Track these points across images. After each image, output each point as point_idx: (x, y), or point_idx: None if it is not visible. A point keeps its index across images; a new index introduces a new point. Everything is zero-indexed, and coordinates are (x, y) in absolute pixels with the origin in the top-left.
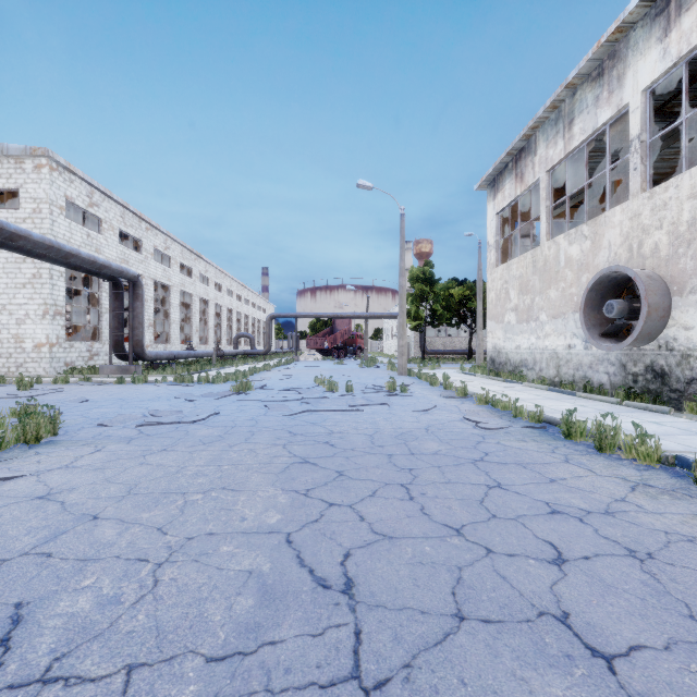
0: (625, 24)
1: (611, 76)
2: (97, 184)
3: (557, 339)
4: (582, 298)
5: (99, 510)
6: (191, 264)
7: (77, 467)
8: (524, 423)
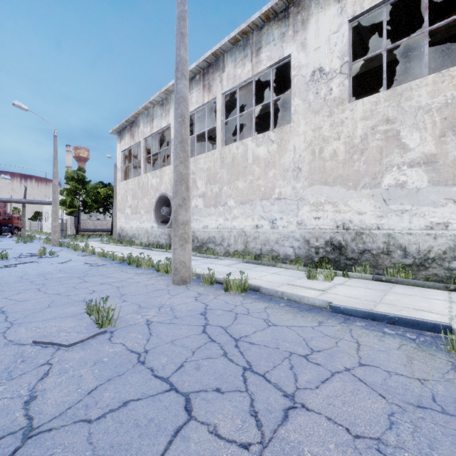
0: (169, 89)
1: (166, 108)
2: None
3: (148, 223)
4: (154, 205)
5: None
6: None
7: None
8: (116, 262)
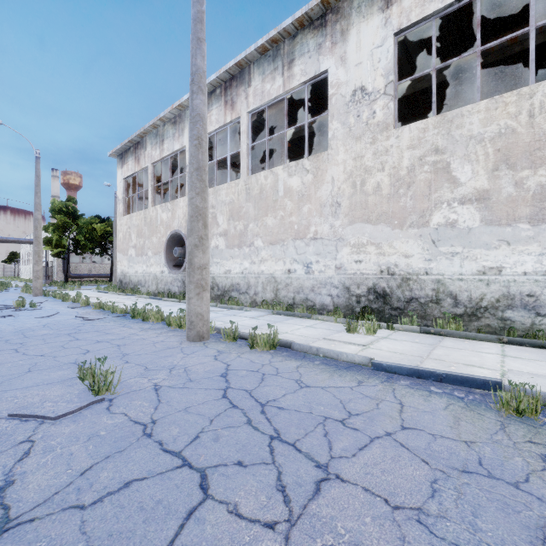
0: (183, 105)
1: (179, 127)
2: None
3: (157, 267)
4: (165, 245)
5: None
6: None
7: None
8: (116, 315)
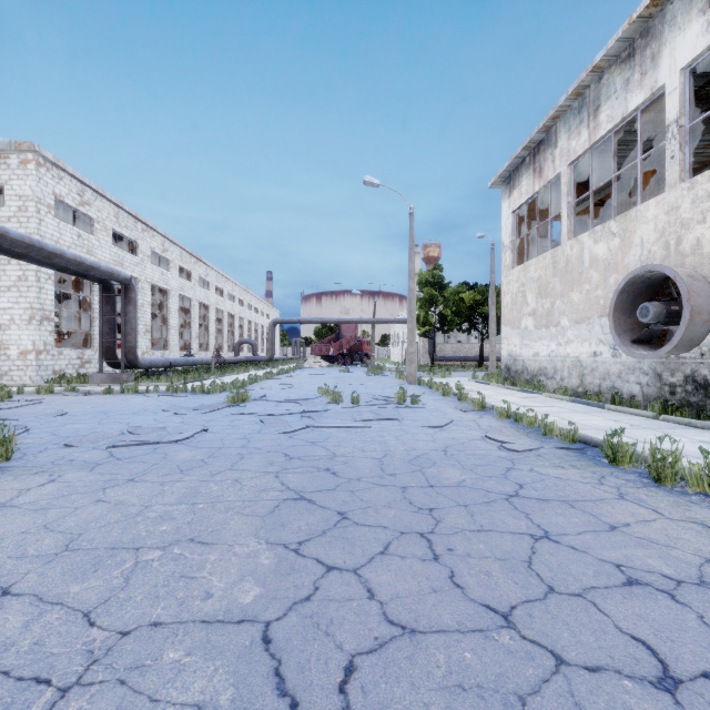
0: None
1: (644, 56)
2: (88, 182)
3: (580, 345)
4: (611, 301)
5: (15, 578)
6: (190, 267)
7: (15, 507)
8: (556, 443)
